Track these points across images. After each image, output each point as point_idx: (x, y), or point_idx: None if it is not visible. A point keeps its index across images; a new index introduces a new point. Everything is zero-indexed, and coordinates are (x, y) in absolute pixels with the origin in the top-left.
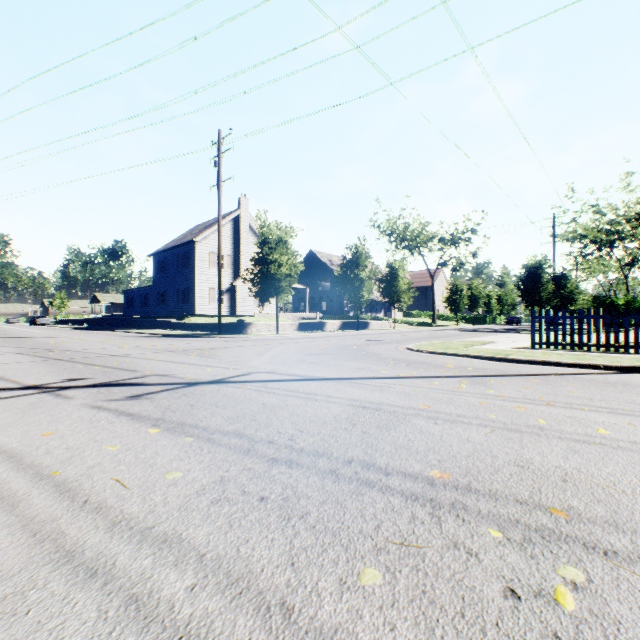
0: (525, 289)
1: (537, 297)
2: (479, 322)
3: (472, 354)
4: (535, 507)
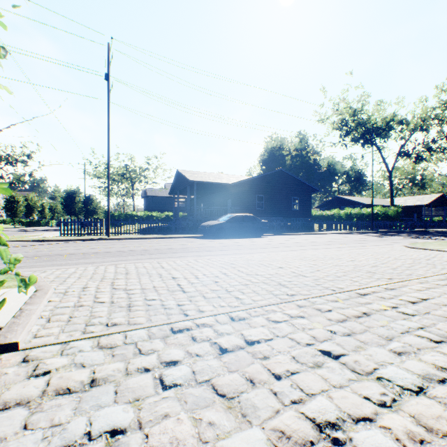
0: (67, 205)
1: (74, 210)
2: (36, 225)
3: (26, 240)
4: (36, 256)
